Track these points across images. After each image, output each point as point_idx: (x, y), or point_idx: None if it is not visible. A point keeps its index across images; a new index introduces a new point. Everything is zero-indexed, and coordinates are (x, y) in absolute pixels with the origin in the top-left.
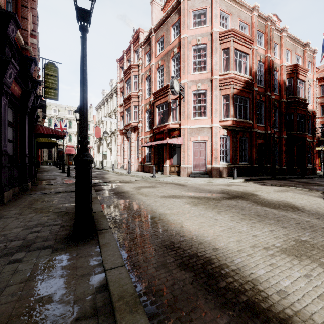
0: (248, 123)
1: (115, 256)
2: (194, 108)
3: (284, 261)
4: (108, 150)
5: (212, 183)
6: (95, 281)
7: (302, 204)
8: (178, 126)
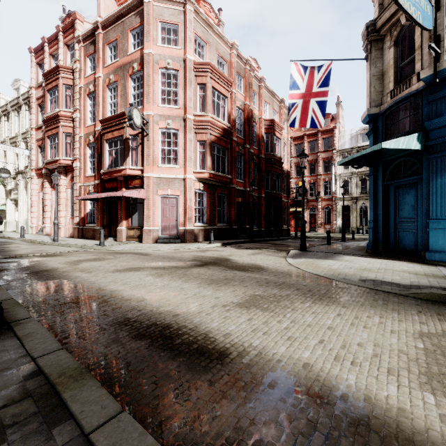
0: (226, 178)
1: (48, 343)
2: (163, 152)
3: (236, 313)
4: (10, 202)
5: (185, 250)
6: (21, 371)
7: (267, 265)
8: (141, 174)
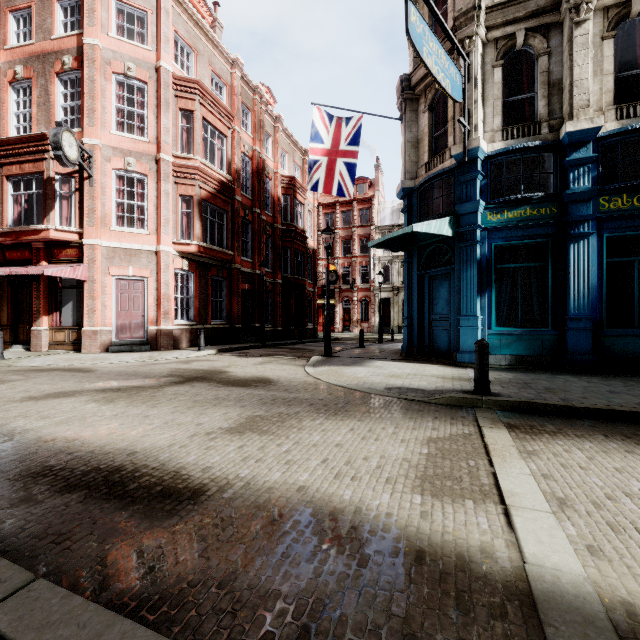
0: (226, 254)
1: None
2: (119, 207)
3: (224, 441)
4: None
5: (157, 361)
6: None
7: (279, 377)
8: (78, 239)
